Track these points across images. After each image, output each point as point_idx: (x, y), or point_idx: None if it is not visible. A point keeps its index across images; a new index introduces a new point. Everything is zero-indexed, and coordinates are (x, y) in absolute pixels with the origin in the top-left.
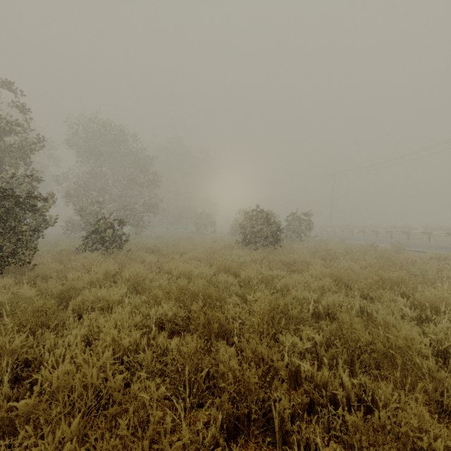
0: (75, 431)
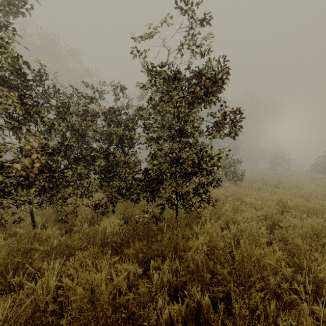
0: None
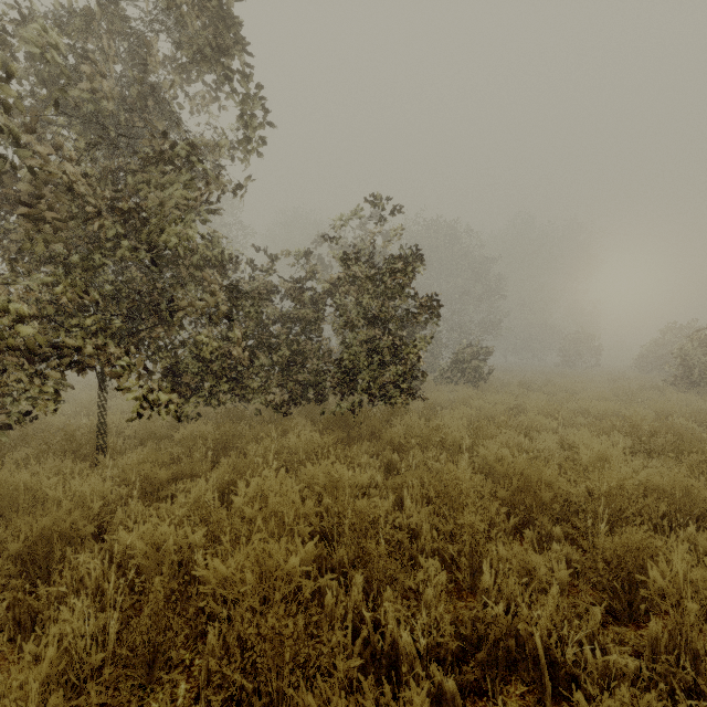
0: (630, 476)
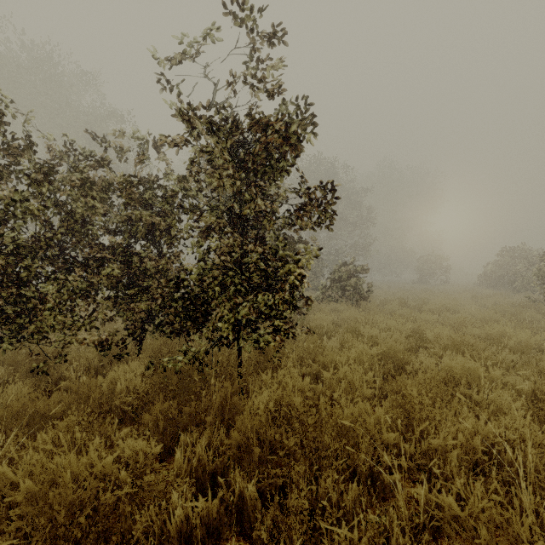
0: None
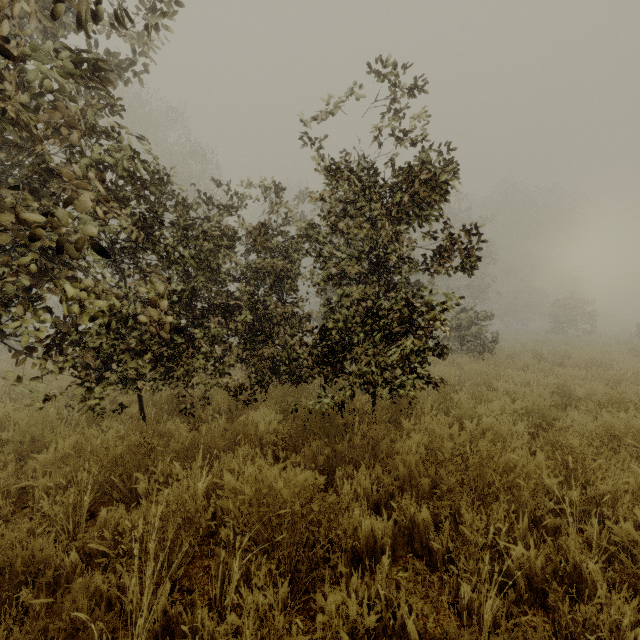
0: None
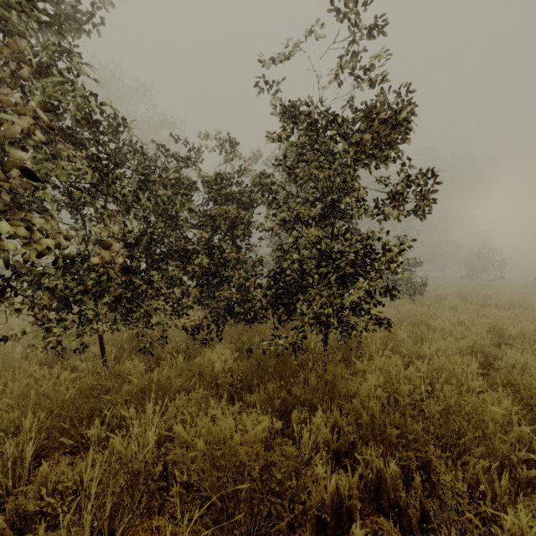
0: None
